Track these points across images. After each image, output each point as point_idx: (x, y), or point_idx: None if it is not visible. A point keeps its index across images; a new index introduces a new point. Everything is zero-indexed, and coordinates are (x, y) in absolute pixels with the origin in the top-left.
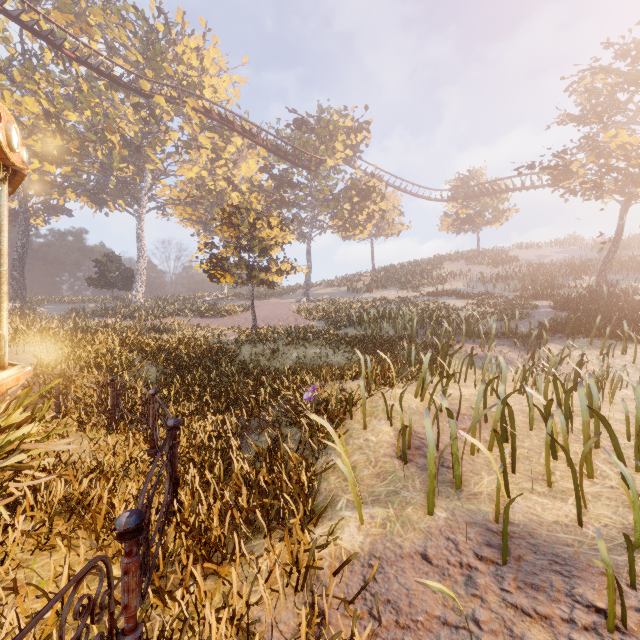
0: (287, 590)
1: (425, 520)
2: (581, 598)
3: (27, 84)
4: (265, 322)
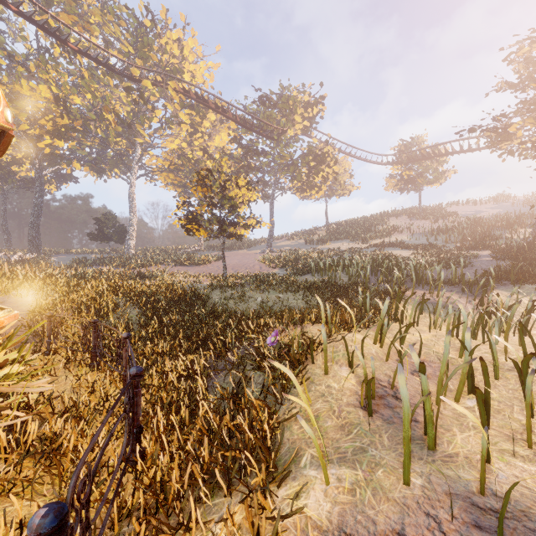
0: None
1: (399, 488)
2: None
3: (41, 74)
4: (234, 270)
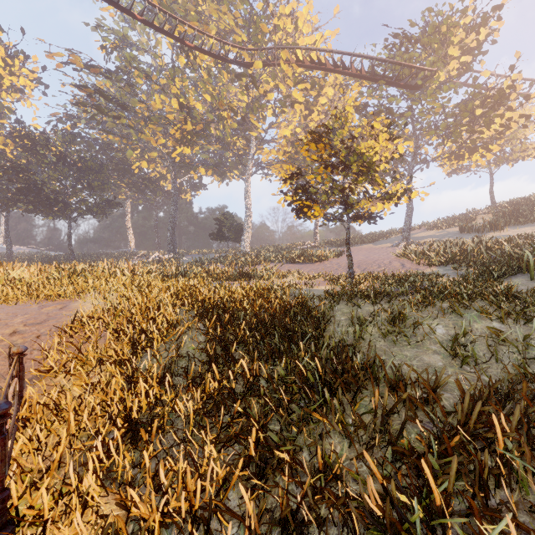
0: None
1: None
2: None
3: (172, 90)
4: (361, 268)
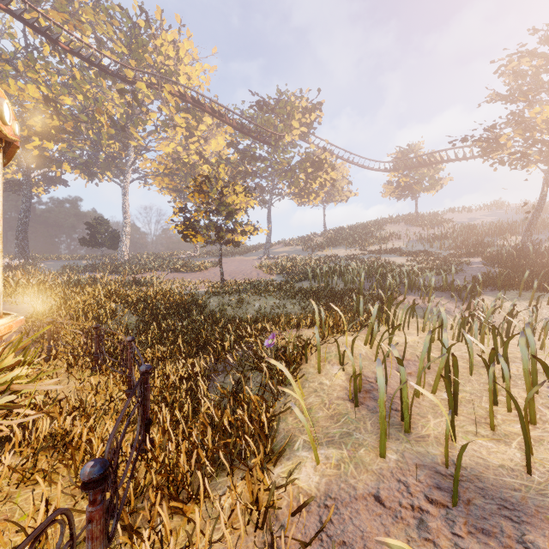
0: (248, 529)
1: (377, 462)
2: (532, 545)
3: (29, 73)
4: (231, 276)
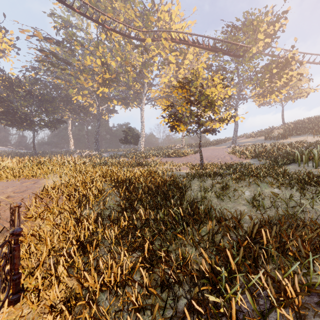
0: None
1: None
2: None
3: (97, 54)
4: (208, 160)
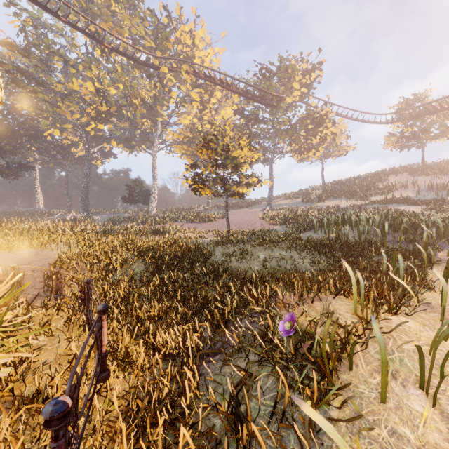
0: None
1: None
2: None
3: (88, 74)
4: (237, 226)
